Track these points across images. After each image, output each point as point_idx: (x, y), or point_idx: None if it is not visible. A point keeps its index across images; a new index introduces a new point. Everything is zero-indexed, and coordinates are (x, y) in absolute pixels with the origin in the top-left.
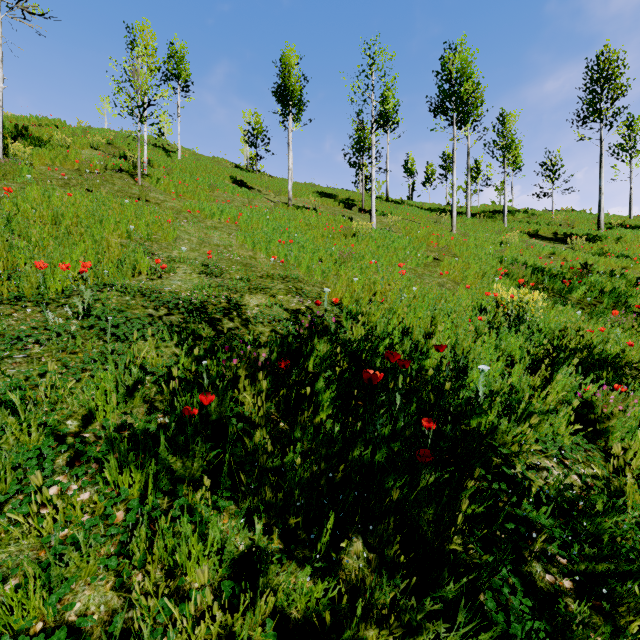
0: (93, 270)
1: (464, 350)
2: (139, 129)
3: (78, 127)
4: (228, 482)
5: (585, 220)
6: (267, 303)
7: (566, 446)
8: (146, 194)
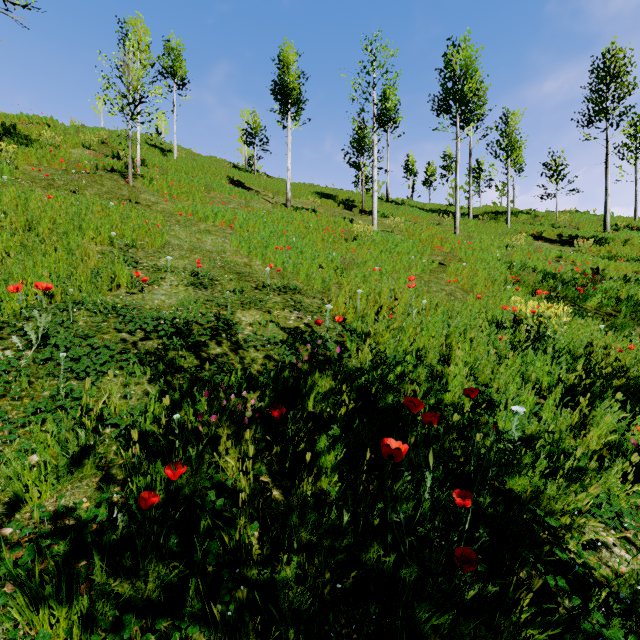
0: (60, 286)
1: (486, 377)
2: (130, 127)
3: (71, 126)
4: (197, 604)
5: (590, 222)
6: (261, 321)
7: (625, 512)
8: (136, 196)
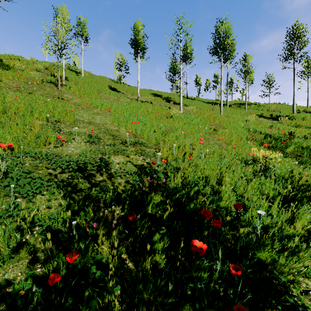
0: (17, 144)
1: (241, 192)
2: (59, 61)
3: (30, 60)
4: None
5: (286, 108)
6: (124, 161)
7: None
8: (61, 95)
